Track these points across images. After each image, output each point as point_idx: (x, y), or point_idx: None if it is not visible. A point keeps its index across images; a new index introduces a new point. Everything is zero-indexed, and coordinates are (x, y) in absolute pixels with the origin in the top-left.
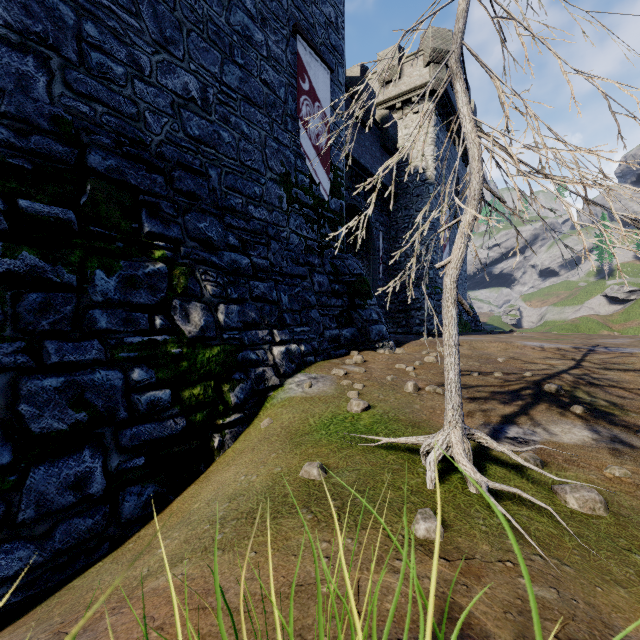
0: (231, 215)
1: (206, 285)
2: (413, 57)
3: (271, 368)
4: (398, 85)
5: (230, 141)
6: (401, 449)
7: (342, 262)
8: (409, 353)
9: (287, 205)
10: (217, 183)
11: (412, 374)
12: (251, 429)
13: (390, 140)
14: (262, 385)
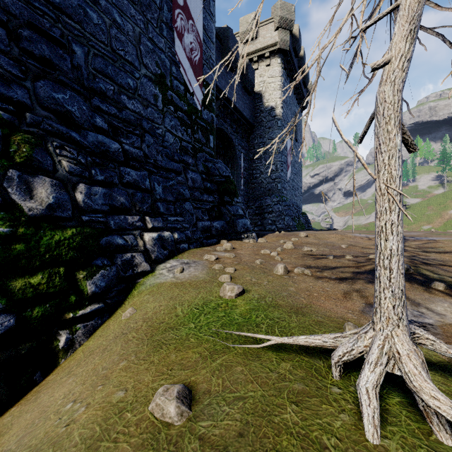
0: (100, 99)
1: (61, 160)
2: (266, 23)
3: (141, 254)
4: (255, 43)
5: (99, 23)
6: (294, 349)
7: (213, 165)
8: (269, 242)
9: (162, 105)
10: (83, 62)
11: (278, 258)
12: (111, 321)
13: (249, 83)
14: (130, 271)
